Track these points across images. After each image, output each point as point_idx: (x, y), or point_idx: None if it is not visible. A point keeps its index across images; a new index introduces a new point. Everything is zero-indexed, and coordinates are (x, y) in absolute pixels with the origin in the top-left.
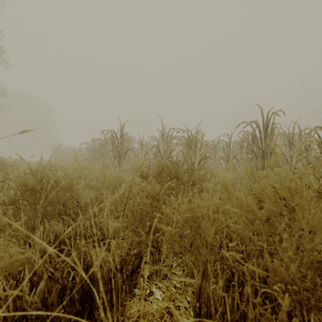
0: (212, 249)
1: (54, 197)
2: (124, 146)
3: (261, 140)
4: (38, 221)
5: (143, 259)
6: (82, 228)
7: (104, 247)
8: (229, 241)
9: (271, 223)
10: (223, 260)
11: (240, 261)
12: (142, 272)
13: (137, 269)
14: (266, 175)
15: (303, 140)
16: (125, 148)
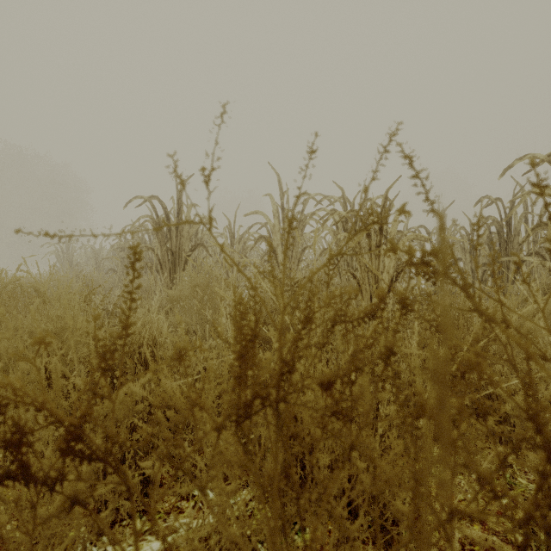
0: None
1: None
2: (184, 238)
3: None
4: None
5: None
6: None
7: None
8: None
9: None
10: None
11: None
12: None
13: None
14: None
15: None
16: (188, 242)
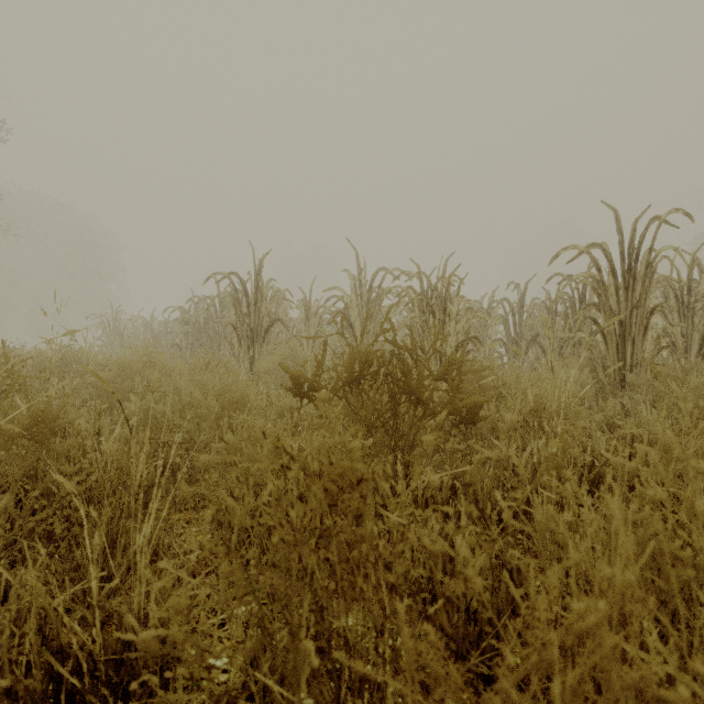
0: None
1: None
2: (262, 313)
3: (617, 294)
4: None
5: None
6: (14, 628)
7: None
8: None
9: None
10: None
11: None
12: None
13: None
14: None
15: None
16: (266, 317)
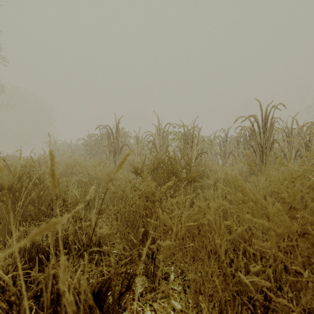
0: (218, 261)
1: (36, 196)
2: (119, 142)
3: (260, 135)
4: (16, 223)
5: (133, 278)
6: (64, 233)
7: (77, 274)
8: (242, 256)
9: (310, 239)
10: (239, 286)
11: (269, 294)
12: (134, 288)
13: (126, 291)
14: (302, 172)
15: (302, 135)
16: (121, 143)
